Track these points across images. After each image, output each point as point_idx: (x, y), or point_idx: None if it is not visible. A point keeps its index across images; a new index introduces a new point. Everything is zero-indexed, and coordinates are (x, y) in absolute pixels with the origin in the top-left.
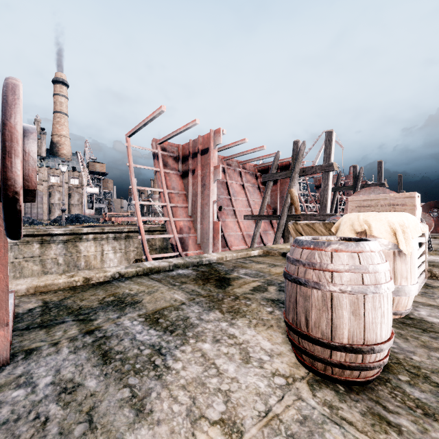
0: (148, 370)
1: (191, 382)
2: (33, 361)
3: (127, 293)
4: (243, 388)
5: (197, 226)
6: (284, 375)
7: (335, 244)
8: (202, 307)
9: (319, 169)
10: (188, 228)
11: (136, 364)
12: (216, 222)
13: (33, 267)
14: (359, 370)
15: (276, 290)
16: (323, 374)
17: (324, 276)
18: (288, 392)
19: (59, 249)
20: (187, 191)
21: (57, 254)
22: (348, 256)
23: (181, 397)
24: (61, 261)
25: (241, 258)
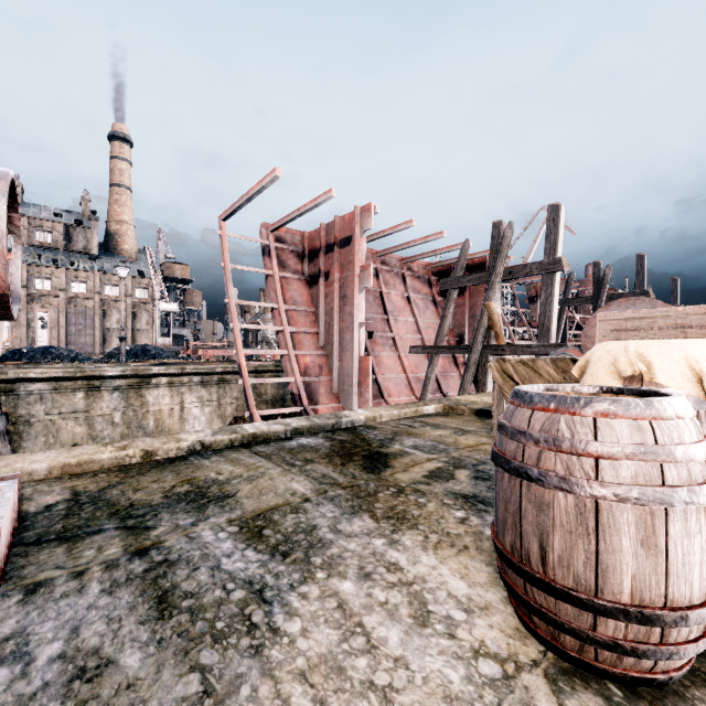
0: (238, 634)
1: (318, 664)
2: (36, 609)
3: (213, 479)
4: (417, 683)
5: (332, 363)
6: (497, 656)
7: (601, 402)
8: (340, 508)
9: (538, 269)
10: (319, 366)
11: (216, 621)
12: (364, 358)
13: (75, 428)
14: (654, 659)
15: (469, 477)
16: (576, 659)
17: (579, 466)
18: (508, 695)
19: (115, 400)
20: (317, 307)
21: (112, 409)
22: (631, 428)
23: (297, 699)
24: (118, 419)
25: (406, 419)
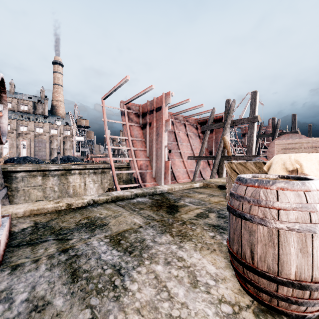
0: (108, 290)
1: (145, 305)
2: (16, 277)
3: (98, 217)
4: (192, 315)
5: (152, 164)
6: (230, 302)
7: (280, 183)
8: (156, 230)
9: (246, 121)
10: (146, 165)
11: (98, 284)
12: (167, 161)
13: (37, 193)
14: (306, 306)
15: (215, 217)
16: (268, 305)
17: (270, 213)
18: None
19: (55, 180)
20: (145, 139)
21: (54, 184)
22: (295, 195)
23: None
24: (56, 189)
25: (186, 189)
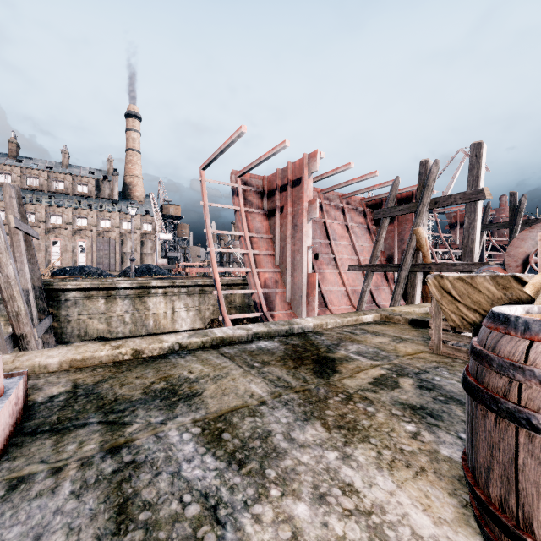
0: None
1: None
2: (11, 508)
3: (185, 378)
4: None
5: (286, 278)
6: None
7: None
8: (293, 413)
9: (461, 199)
10: (275, 281)
11: None
12: (311, 274)
13: (99, 325)
14: None
15: (413, 386)
16: None
17: None
18: None
19: (125, 305)
20: (274, 235)
21: (124, 311)
22: None
23: None
24: (128, 319)
25: (348, 326)
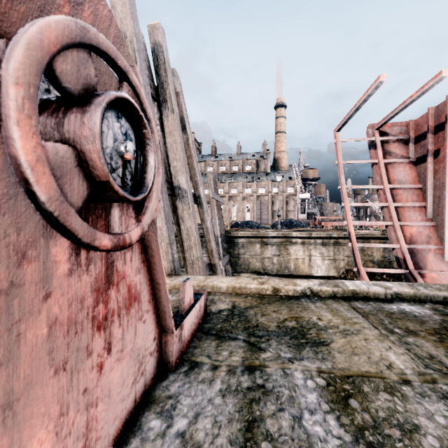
0: None
1: None
2: (188, 382)
3: (313, 323)
4: None
5: (443, 233)
6: None
7: None
8: None
9: None
10: (426, 236)
11: None
12: None
13: (256, 263)
14: None
15: None
16: None
17: None
18: None
19: (273, 250)
20: (424, 184)
21: (272, 255)
22: None
23: None
24: (275, 261)
25: None
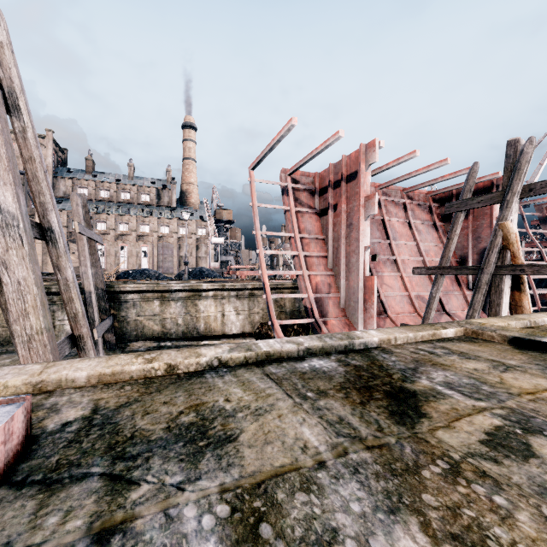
0: None
1: None
2: None
3: (220, 408)
4: None
5: (340, 282)
6: None
7: None
8: (369, 493)
9: None
10: (328, 285)
11: None
12: (369, 277)
13: (154, 326)
14: None
15: None
16: None
17: None
18: None
19: (178, 307)
20: (326, 235)
21: (177, 313)
22: None
23: None
24: (180, 322)
25: (423, 343)
